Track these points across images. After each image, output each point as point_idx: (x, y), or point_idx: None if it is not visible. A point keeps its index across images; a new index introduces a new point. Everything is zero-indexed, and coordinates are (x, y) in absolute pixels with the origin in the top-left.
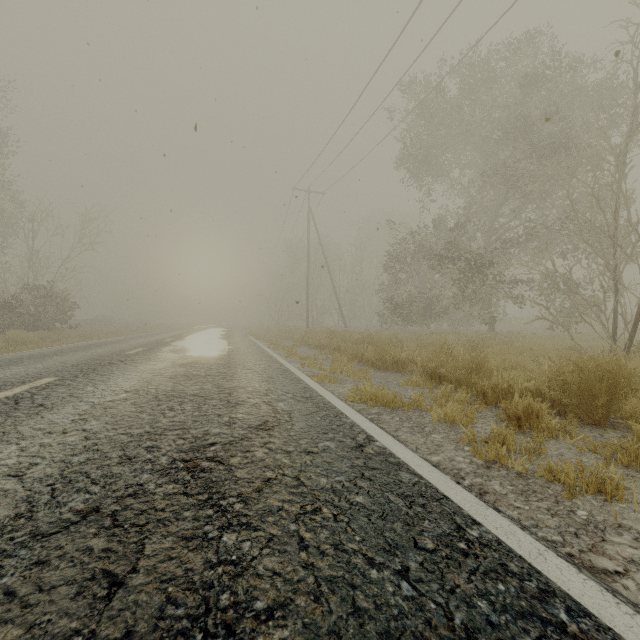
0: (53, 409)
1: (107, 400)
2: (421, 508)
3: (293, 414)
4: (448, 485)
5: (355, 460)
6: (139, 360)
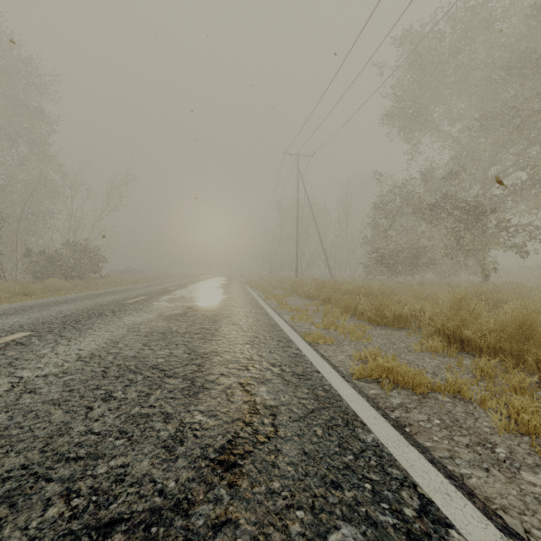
0: None
1: (42, 374)
2: None
3: (279, 417)
4: None
5: None
6: (130, 310)
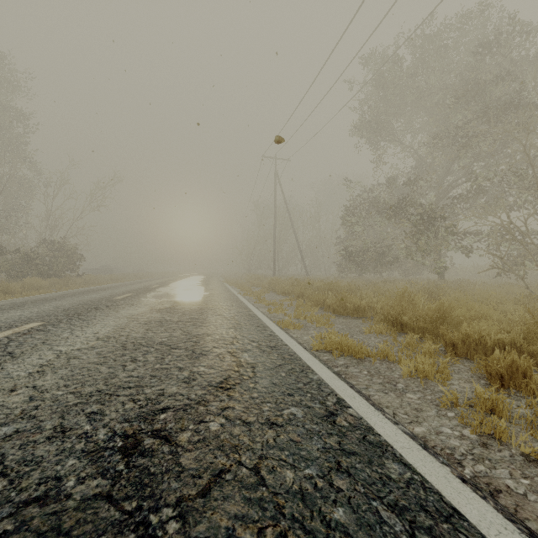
0: (18, 359)
1: (75, 348)
2: (428, 537)
3: (257, 368)
4: (453, 486)
5: (327, 438)
6: (123, 305)
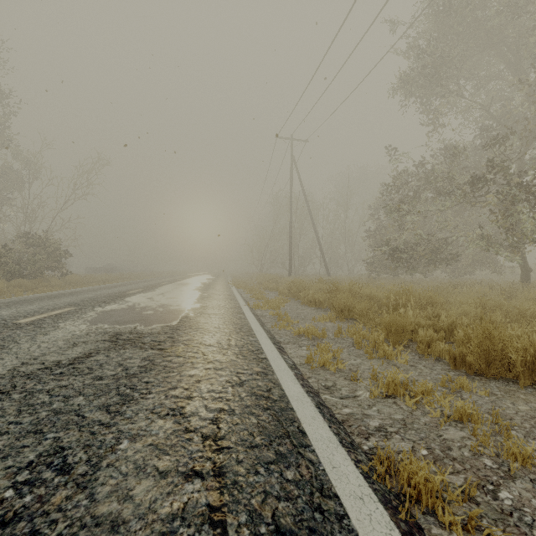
0: None
1: None
2: None
3: None
4: None
5: None
6: None
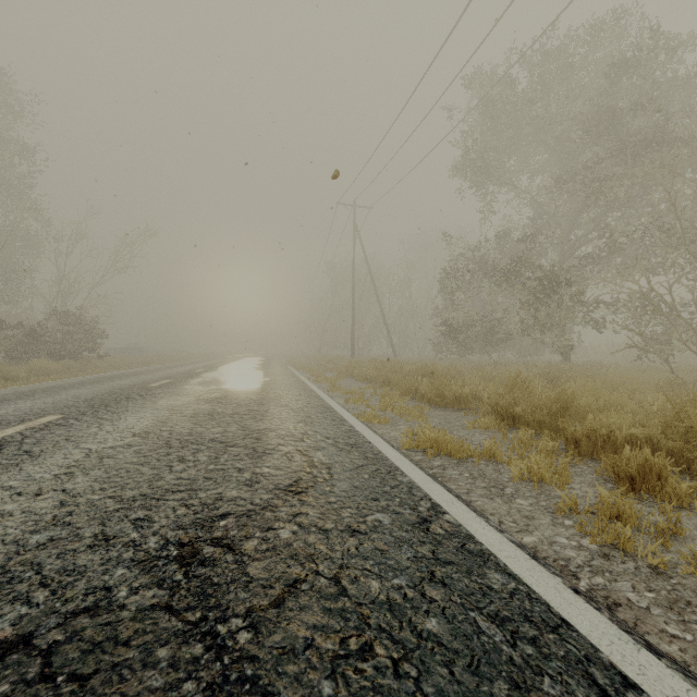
0: (39, 458)
1: (107, 446)
2: (531, 647)
3: (334, 469)
4: (563, 597)
5: (419, 546)
6: (161, 394)
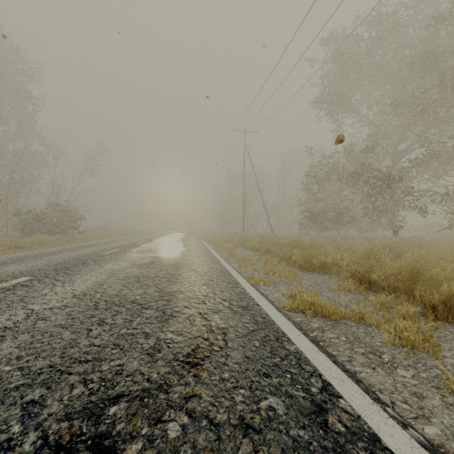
0: None
1: (48, 307)
2: None
3: (228, 334)
4: None
5: None
6: (108, 260)
